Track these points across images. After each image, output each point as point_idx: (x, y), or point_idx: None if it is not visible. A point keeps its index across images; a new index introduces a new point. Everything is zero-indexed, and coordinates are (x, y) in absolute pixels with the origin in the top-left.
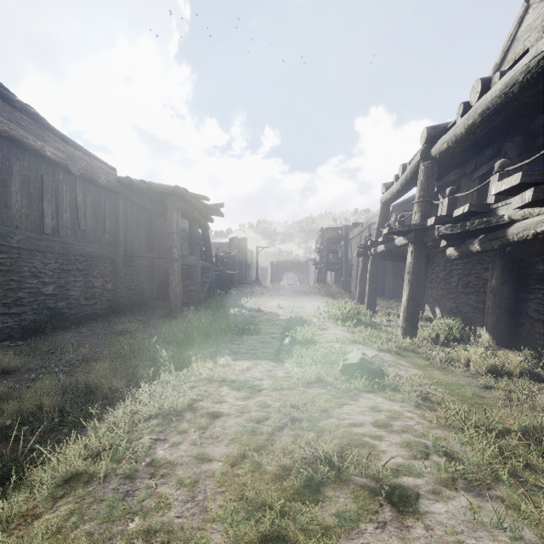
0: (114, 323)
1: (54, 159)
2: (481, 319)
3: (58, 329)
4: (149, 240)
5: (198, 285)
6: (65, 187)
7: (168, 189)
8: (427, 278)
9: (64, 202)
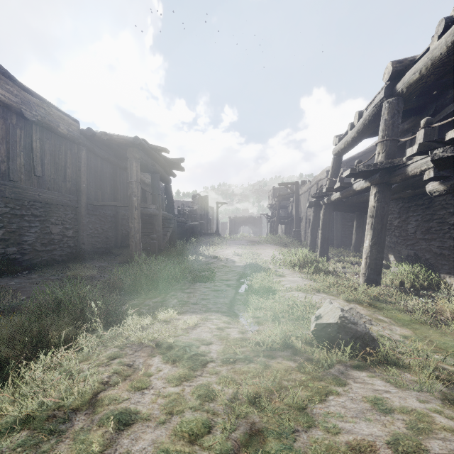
0: (68, 269)
1: (5, 101)
2: (447, 265)
3: (5, 275)
4: (113, 191)
5: (159, 233)
6: (18, 131)
7: (128, 140)
8: None
9: (17, 147)
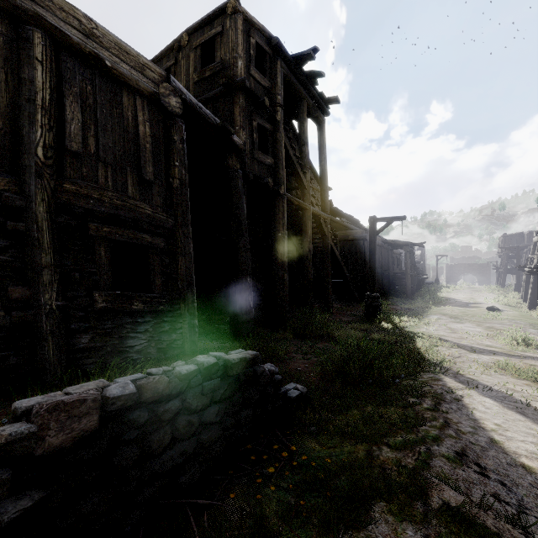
0: (391, 298)
1: None
2: None
3: None
4: (387, 263)
5: (413, 285)
6: None
7: (404, 243)
8: None
9: None
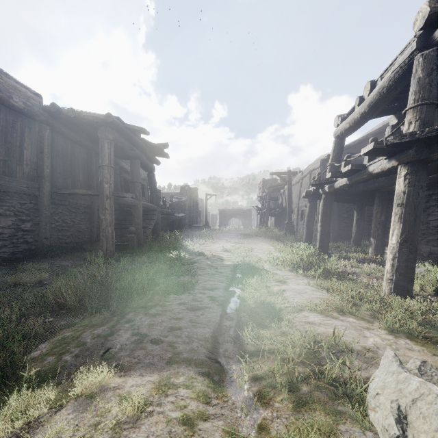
0: (13, 271)
1: None
2: None
3: None
4: (88, 179)
5: (139, 226)
6: None
7: (99, 117)
8: (386, 218)
9: None
